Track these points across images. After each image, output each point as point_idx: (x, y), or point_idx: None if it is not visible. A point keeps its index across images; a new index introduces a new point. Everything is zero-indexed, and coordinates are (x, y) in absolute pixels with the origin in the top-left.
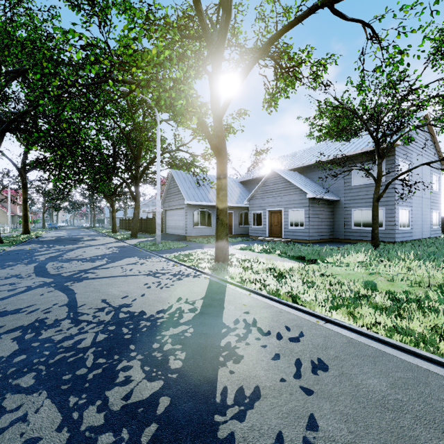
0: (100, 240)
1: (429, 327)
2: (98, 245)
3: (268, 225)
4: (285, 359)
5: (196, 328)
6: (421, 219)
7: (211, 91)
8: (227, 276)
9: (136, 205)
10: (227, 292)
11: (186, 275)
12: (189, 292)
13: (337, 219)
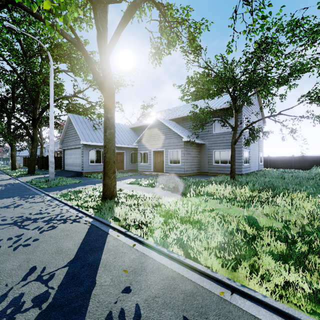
0: None
1: None
2: None
3: (152, 162)
4: None
5: None
6: (254, 158)
7: (96, 24)
8: (110, 219)
9: (33, 144)
10: (107, 245)
11: (64, 219)
12: (53, 252)
13: (203, 158)
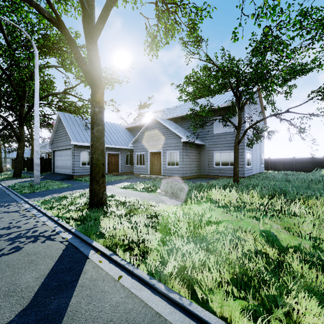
0: None
1: None
2: None
3: (149, 164)
4: None
5: None
6: (256, 160)
7: None
8: (93, 236)
9: (20, 144)
10: (82, 278)
11: (35, 236)
12: (1, 293)
13: (203, 159)
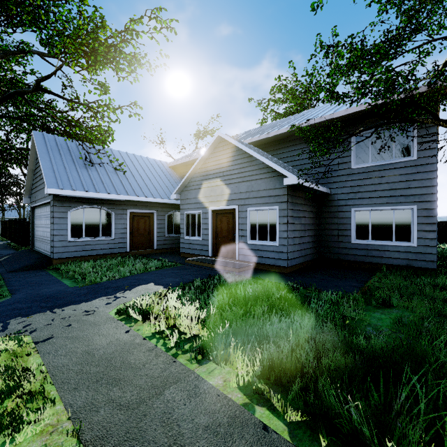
0: None
1: None
2: None
3: (211, 235)
4: None
5: None
6: None
7: None
8: None
9: None
10: None
11: None
12: None
13: (325, 226)
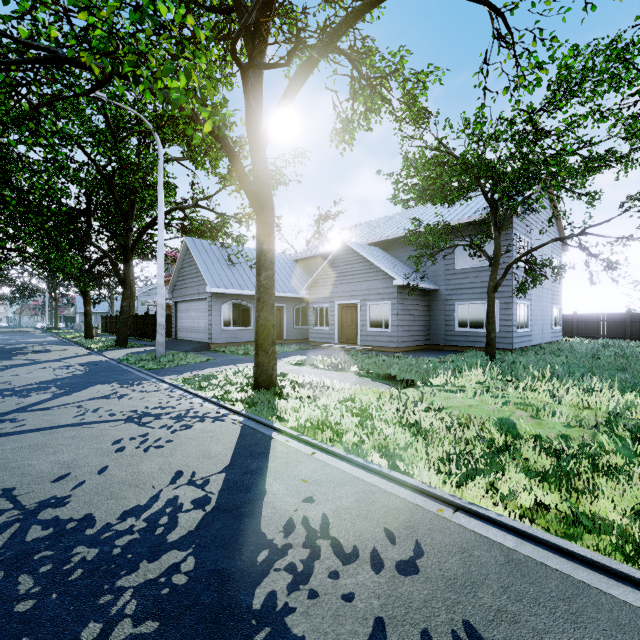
0: (57, 352)
1: (630, 511)
2: (51, 361)
3: (337, 325)
4: (398, 637)
5: (202, 556)
6: (541, 317)
7: (246, 99)
8: (273, 417)
9: (125, 292)
10: (273, 451)
11: (200, 416)
12: (199, 456)
13: (435, 317)
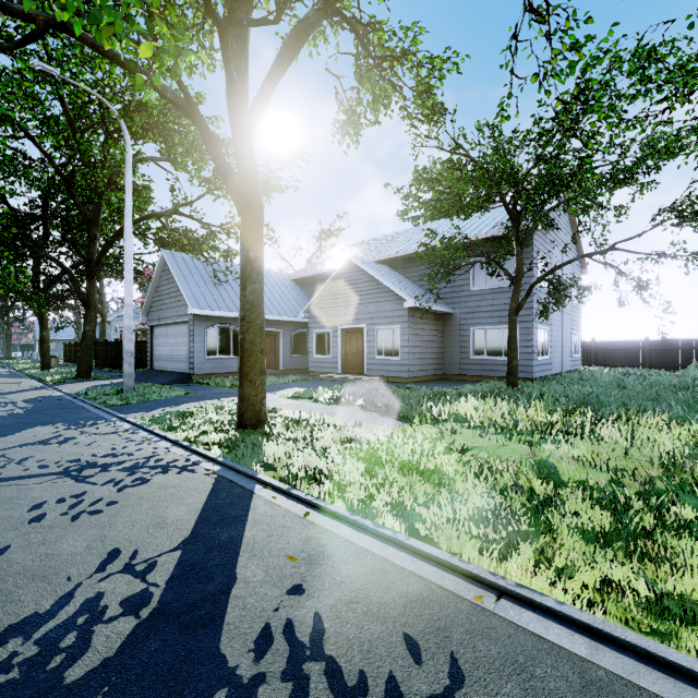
0: None
1: None
2: None
3: (340, 353)
4: None
5: None
6: (561, 344)
7: (226, 68)
8: (257, 465)
9: (88, 314)
10: (253, 513)
11: (162, 466)
12: (149, 525)
13: (449, 344)
